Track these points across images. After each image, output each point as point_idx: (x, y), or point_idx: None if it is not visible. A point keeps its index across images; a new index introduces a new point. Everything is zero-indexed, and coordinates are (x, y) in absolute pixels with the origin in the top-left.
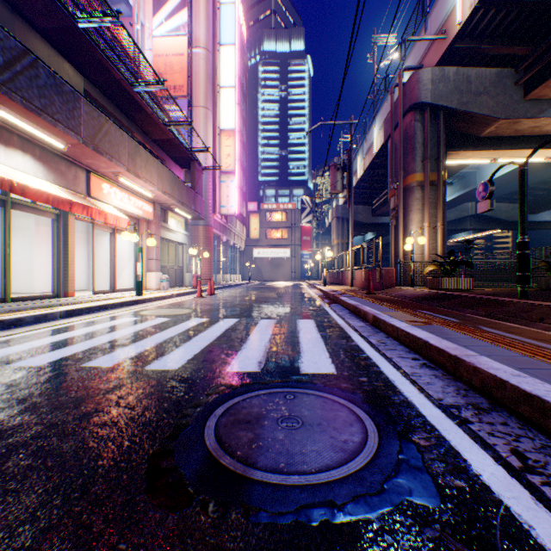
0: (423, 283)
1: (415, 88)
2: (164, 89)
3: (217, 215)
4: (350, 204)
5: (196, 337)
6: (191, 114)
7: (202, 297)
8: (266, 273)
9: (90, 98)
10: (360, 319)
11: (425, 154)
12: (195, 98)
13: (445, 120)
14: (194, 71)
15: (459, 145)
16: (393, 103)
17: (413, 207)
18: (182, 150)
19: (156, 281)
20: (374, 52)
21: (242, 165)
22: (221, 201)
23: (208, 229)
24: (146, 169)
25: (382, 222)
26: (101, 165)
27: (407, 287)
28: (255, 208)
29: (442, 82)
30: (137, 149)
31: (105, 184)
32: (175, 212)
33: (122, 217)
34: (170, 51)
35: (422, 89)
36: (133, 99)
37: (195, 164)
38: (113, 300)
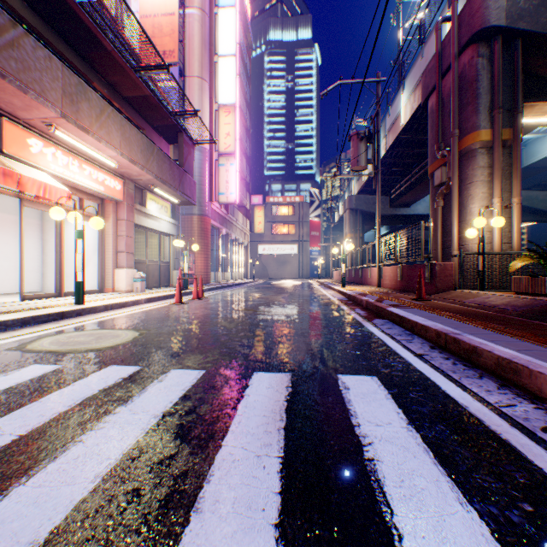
0: (494, 284)
1: (481, 7)
2: None
3: (215, 204)
4: (377, 183)
5: None
6: (184, 86)
7: (182, 303)
8: (272, 271)
9: (11, 12)
10: (494, 380)
11: (495, 101)
12: (188, 67)
13: (521, 55)
14: (187, 35)
15: (536, 94)
16: (439, 43)
17: (475, 177)
18: (165, 114)
19: (126, 281)
20: (399, 8)
21: (245, 153)
22: (219, 188)
23: (204, 219)
24: (100, 121)
25: (401, 214)
26: (13, 102)
27: (479, 291)
28: (260, 202)
29: None
30: (81, 88)
31: (33, 139)
32: (156, 193)
33: (56, 186)
34: (158, 10)
35: (492, 6)
36: (80, 21)
37: (182, 135)
38: (11, 315)
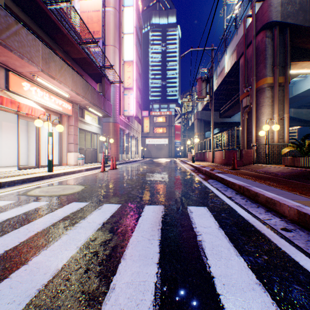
0: (274, 161)
1: (267, 11)
2: (71, 6)
3: (122, 116)
4: (212, 105)
5: (9, 279)
6: (105, 50)
7: (105, 171)
8: (153, 153)
9: (13, 14)
10: (264, 208)
11: (275, 62)
12: (107, 40)
13: (289, 36)
14: (106, 22)
15: (298, 57)
16: (245, 29)
17: (264, 103)
18: (95, 67)
19: (74, 159)
20: (224, 7)
21: (139, 87)
22: (124, 107)
23: (116, 125)
24: (60, 73)
25: (226, 121)
26: (15, 64)
27: (265, 165)
28: (147, 114)
29: (289, 4)
30: (50, 55)
31: (25, 83)
32: (90, 111)
33: (37, 108)
34: (90, 8)
35: (273, 10)
36: (50, 18)
37: (104, 78)
38: (16, 177)
